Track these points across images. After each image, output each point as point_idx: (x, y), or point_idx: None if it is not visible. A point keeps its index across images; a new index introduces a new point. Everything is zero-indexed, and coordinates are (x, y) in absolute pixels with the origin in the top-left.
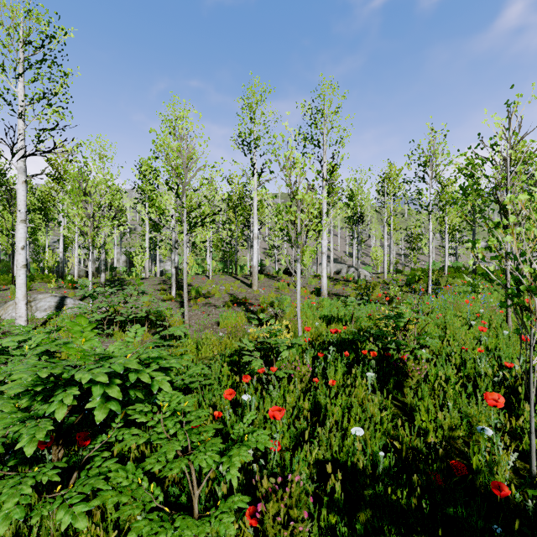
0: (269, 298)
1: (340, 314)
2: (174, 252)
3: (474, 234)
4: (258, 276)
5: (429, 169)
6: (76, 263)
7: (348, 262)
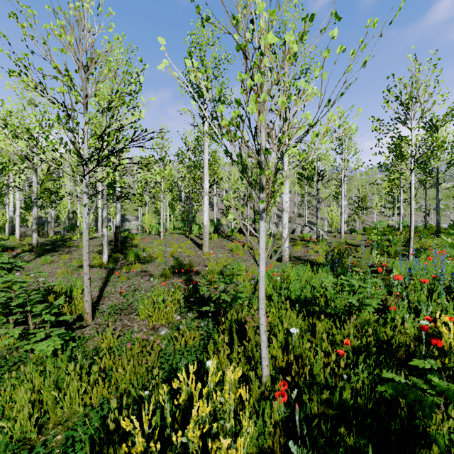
0: (220, 264)
1: (315, 293)
2: (106, 209)
3: (438, 192)
4: (211, 236)
5: (410, 110)
6: (18, 222)
7: (297, 221)
